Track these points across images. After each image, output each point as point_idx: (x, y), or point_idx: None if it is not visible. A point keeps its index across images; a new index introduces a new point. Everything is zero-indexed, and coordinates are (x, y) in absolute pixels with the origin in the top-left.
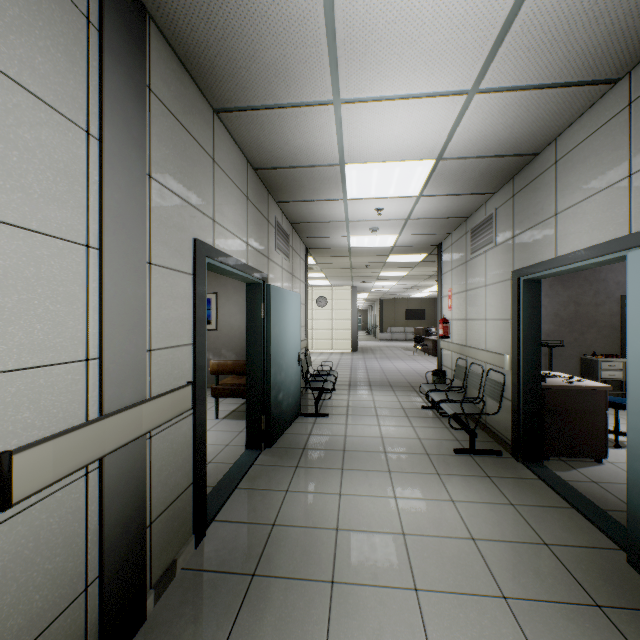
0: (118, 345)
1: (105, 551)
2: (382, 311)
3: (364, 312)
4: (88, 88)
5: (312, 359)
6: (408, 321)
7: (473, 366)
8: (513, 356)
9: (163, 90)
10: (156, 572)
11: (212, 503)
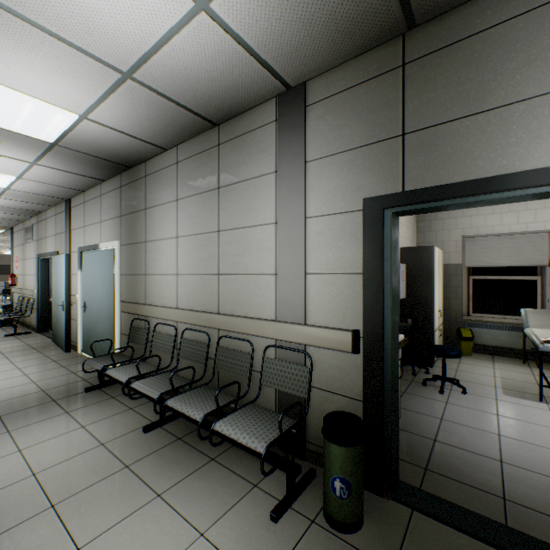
0: None
1: None
2: None
3: None
4: None
5: None
6: (3, 276)
7: (27, 299)
8: (38, 290)
9: None
10: None
11: None
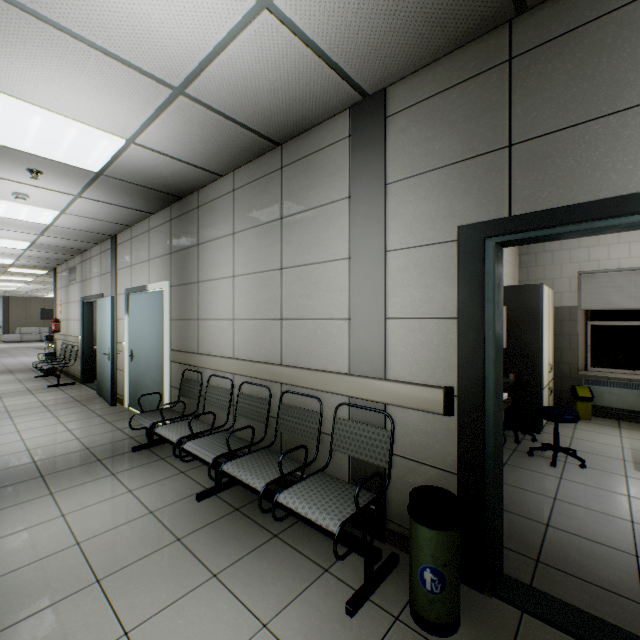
0: None
1: None
2: (9, 310)
3: None
4: None
5: None
6: (46, 321)
7: (71, 346)
8: (82, 337)
9: None
10: None
11: None
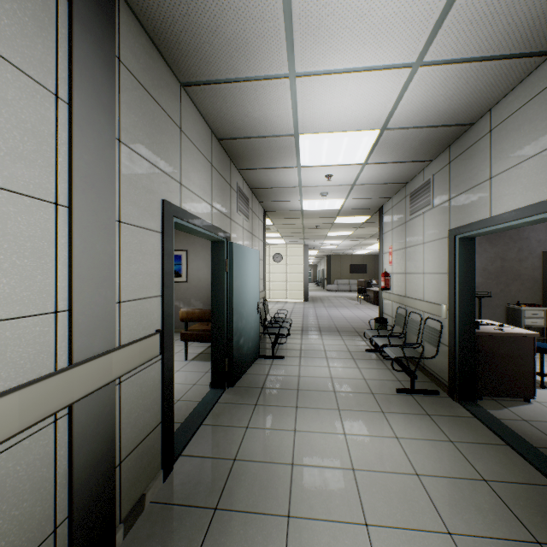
0: (87, 298)
1: (74, 493)
2: (330, 266)
3: (314, 267)
4: (57, 53)
5: (269, 307)
6: (352, 274)
7: (412, 314)
8: (449, 306)
9: (132, 62)
10: (125, 507)
11: (179, 439)
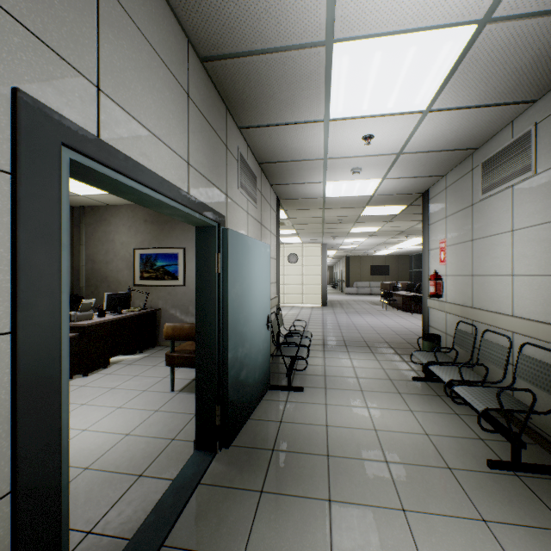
0: None
1: None
2: (348, 267)
3: (330, 268)
4: None
5: (283, 313)
6: (373, 276)
7: (486, 334)
8: None
9: None
10: None
11: None
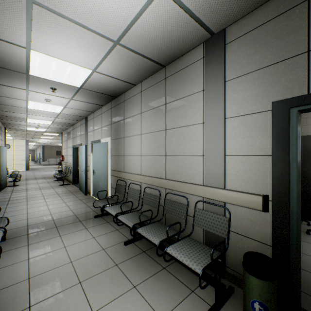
0: None
1: None
2: (44, 151)
3: (33, 151)
4: None
5: None
6: (58, 156)
7: (68, 167)
8: (73, 163)
9: None
10: None
11: None
